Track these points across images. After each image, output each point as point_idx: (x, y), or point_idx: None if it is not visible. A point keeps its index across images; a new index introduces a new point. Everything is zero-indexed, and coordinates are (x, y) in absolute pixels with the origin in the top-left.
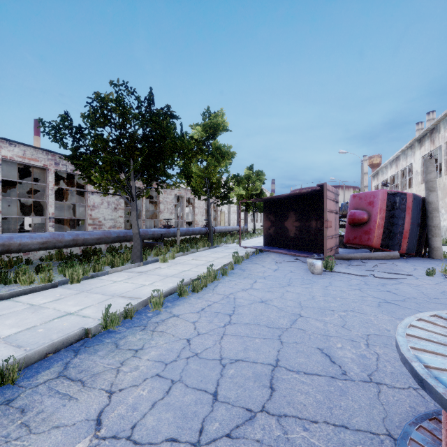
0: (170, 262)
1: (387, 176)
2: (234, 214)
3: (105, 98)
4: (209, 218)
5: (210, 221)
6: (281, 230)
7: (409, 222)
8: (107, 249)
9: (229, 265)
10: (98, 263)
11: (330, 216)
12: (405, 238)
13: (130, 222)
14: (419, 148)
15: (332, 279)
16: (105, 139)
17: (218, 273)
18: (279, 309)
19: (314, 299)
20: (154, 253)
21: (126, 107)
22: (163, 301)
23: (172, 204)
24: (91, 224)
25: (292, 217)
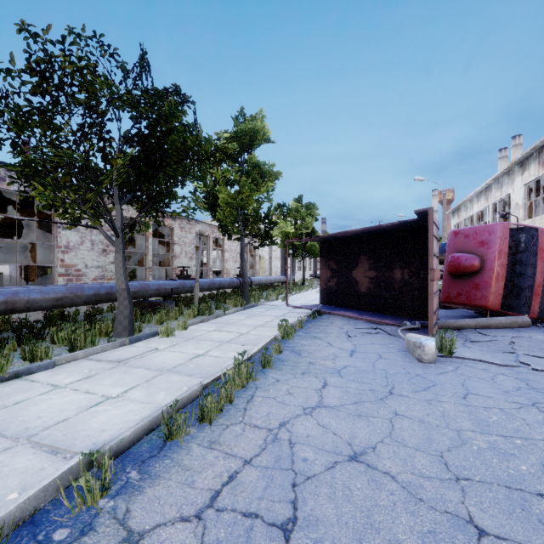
0: (177, 337)
1: (473, 212)
2: (276, 261)
3: (38, 34)
4: (244, 266)
5: (245, 270)
6: (347, 282)
7: (543, 271)
8: (85, 313)
9: (274, 344)
10: (52, 341)
11: (433, 262)
12: (537, 295)
13: (131, 271)
14: (520, 173)
15: (462, 376)
16: (54, 124)
17: (256, 361)
18: (407, 491)
19: (467, 443)
20: (155, 319)
21: (100, 78)
22: (124, 460)
23: (193, 246)
24: (64, 274)
25: (363, 264)
